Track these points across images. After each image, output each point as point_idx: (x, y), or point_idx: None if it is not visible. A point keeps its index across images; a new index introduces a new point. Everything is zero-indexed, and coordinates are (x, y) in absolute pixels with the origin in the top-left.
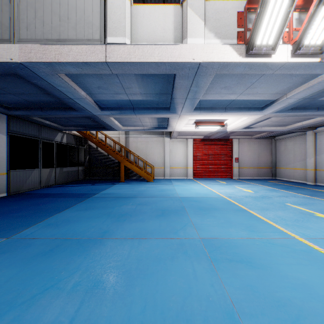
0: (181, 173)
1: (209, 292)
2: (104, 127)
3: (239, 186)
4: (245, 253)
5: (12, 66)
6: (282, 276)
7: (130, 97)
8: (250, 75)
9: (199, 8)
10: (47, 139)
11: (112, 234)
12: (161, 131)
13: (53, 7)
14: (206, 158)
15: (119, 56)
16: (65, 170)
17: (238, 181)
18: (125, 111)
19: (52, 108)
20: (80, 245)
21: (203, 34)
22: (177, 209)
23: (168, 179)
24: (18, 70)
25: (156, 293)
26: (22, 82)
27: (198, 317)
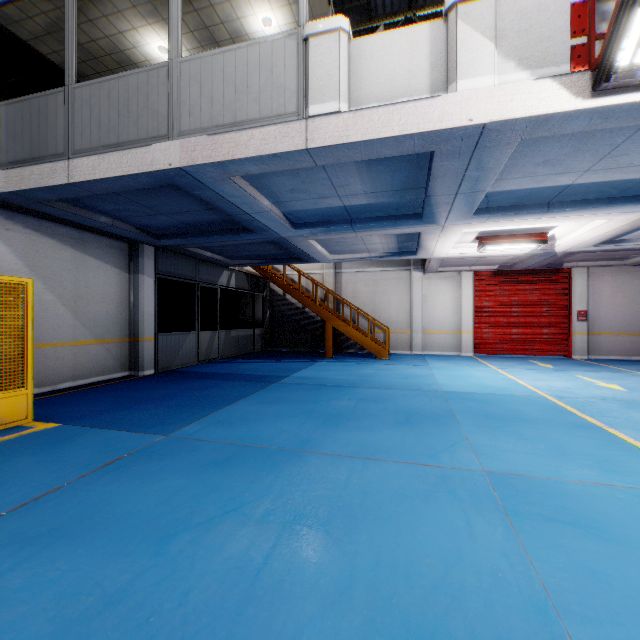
0: (448, 343)
1: (498, 564)
2: (297, 257)
3: (587, 375)
4: (585, 510)
5: (169, 175)
6: None
7: (345, 202)
8: (606, 130)
9: (482, 17)
10: (208, 283)
11: (316, 445)
12: (404, 260)
13: (226, 72)
14: (505, 311)
15: (329, 135)
16: (233, 334)
17: (584, 364)
18: (335, 226)
19: (218, 231)
20: (268, 458)
21: (492, 66)
22: (438, 414)
23: (419, 356)
24: (177, 179)
25: (396, 547)
26: (178, 195)
27: (473, 597)
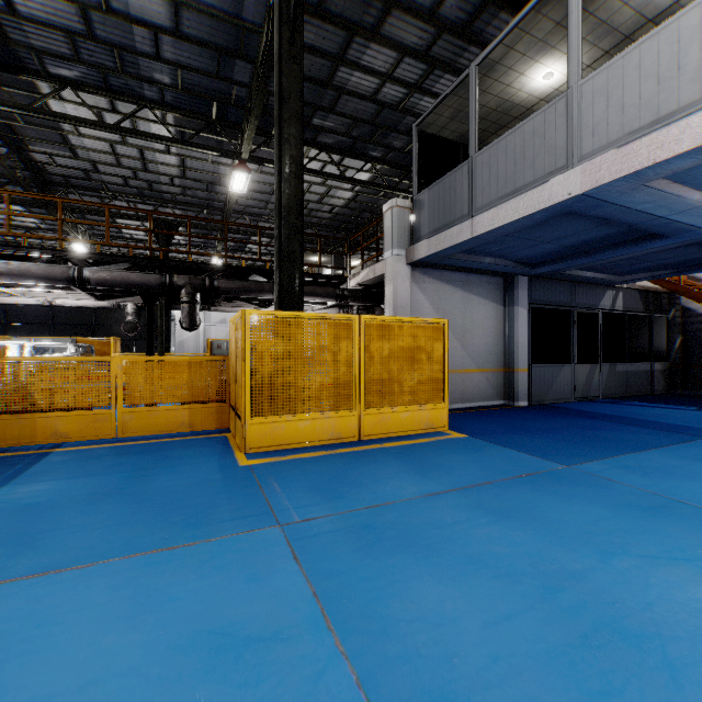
0: None
1: None
2: None
3: None
4: None
5: (566, 204)
6: None
7: None
8: None
9: None
10: (585, 308)
11: None
12: None
13: (643, 66)
14: None
15: None
16: (619, 369)
17: None
18: None
19: (608, 246)
20: None
21: None
22: None
23: None
24: (573, 205)
25: None
26: (567, 220)
27: None
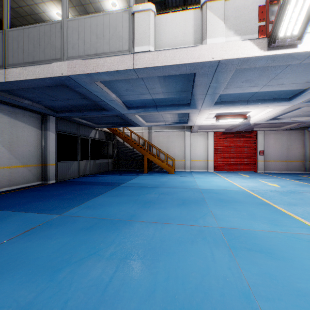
0: (202, 166)
1: (227, 274)
2: (129, 123)
3: (264, 180)
4: (265, 244)
5: (62, 79)
6: (305, 269)
7: (153, 97)
8: (273, 66)
9: (218, 9)
10: (84, 136)
11: (138, 217)
12: (181, 126)
13: (92, 28)
14: (228, 151)
15: (145, 62)
16: (97, 162)
17: (263, 175)
18: (148, 109)
19: (89, 110)
20: (113, 225)
21: (223, 33)
22: (197, 200)
23: (188, 172)
24: (66, 81)
25: (177, 268)
26: (67, 90)
27: (215, 292)
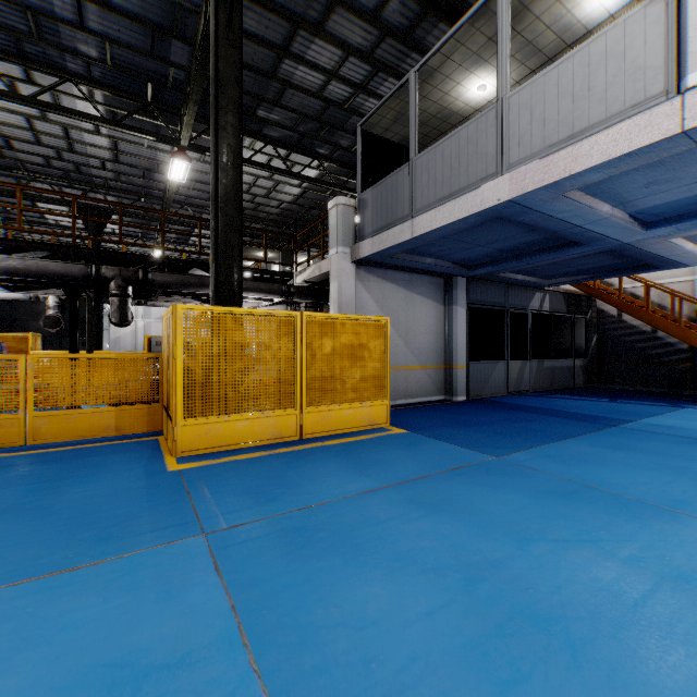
0: None
1: None
2: (643, 264)
3: None
4: None
5: (496, 209)
6: None
7: None
8: None
9: None
10: (517, 308)
11: None
12: None
13: (561, 85)
14: None
15: None
16: (546, 365)
17: None
18: None
19: (535, 251)
20: (622, 505)
21: None
22: None
23: None
24: (503, 211)
25: None
26: (499, 225)
27: None
